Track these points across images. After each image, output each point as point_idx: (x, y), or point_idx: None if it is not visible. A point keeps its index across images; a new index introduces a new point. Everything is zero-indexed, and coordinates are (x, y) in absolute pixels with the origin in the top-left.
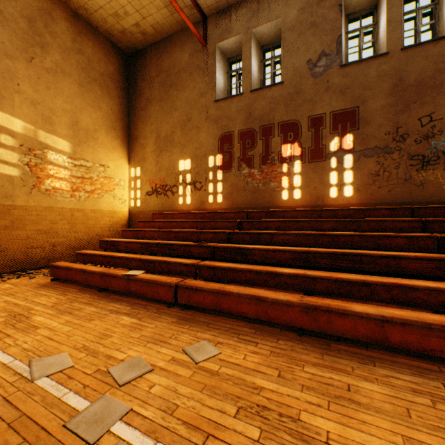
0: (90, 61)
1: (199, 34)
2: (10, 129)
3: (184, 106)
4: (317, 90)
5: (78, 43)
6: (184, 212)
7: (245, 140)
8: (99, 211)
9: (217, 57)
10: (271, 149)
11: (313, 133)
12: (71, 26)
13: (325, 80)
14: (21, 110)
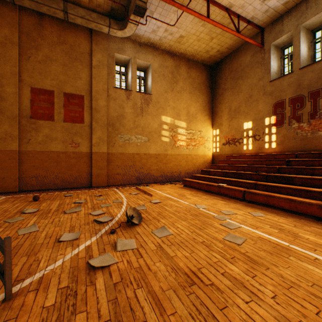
0: (194, 79)
1: (258, 43)
2: (166, 122)
3: (247, 88)
4: None
5: (189, 73)
6: (247, 155)
7: (295, 103)
8: (198, 155)
9: (271, 52)
10: (318, 107)
11: None
12: (186, 66)
13: None
14: (169, 113)
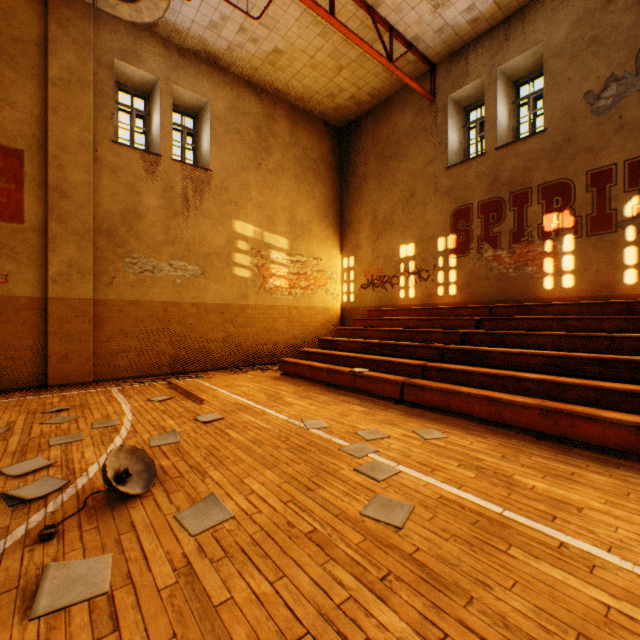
0: (305, 150)
1: (426, 91)
2: (244, 235)
3: (406, 179)
4: (601, 133)
5: (295, 135)
6: (406, 308)
7: (488, 213)
8: (313, 308)
9: (448, 112)
10: (526, 222)
11: (594, 194)
12: (288, 120)
13: (614, 116)
14: (252, 215)
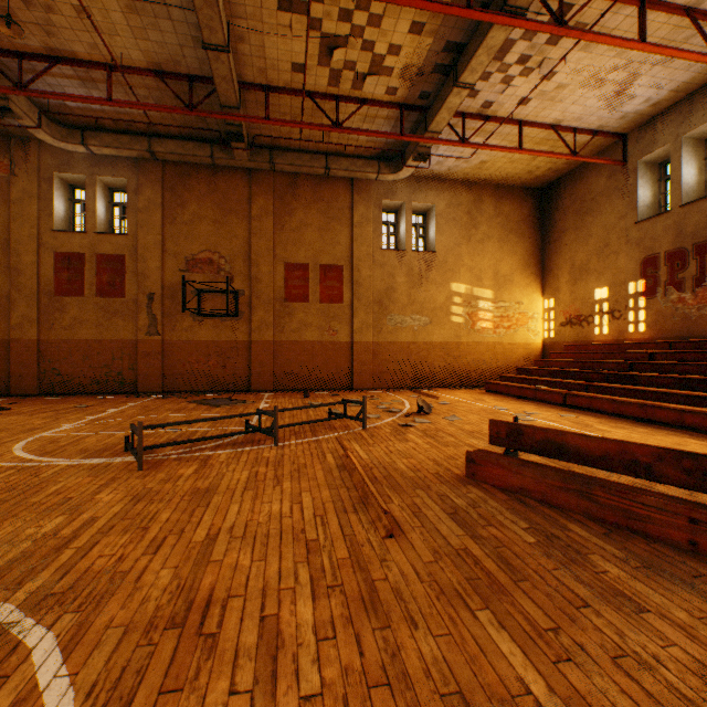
0: (507, 217)
1: (613, 161)
2: (458, 292)
3: (600, 232)
4: None
5: (498, 208)
6: (597, 343)
7: (673, 261)
8: (514, 343)
9: (638, 173)
10: (706, 269)
11: None
12: (493, 198)
13: None
14: (464, 277)
